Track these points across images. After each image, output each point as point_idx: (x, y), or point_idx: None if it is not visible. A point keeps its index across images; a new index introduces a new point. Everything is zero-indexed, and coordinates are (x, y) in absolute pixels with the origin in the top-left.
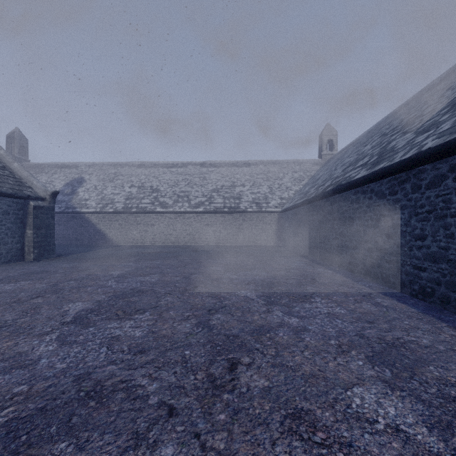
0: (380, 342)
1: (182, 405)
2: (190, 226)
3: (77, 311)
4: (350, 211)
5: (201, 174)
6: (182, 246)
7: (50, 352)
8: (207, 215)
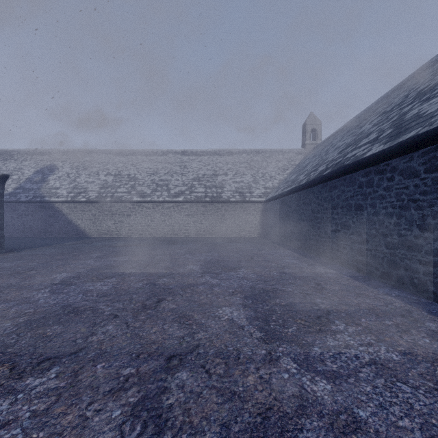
0: None
1: None
2: (169, 217)
3: None
4: (357, 197)
5: (182, 162)
6: (160, 238)
7: None
8: (188, 205)
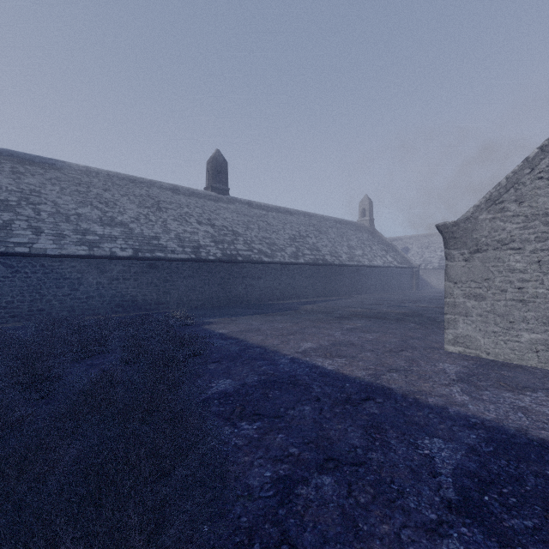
0: None
1: None
2: None
3: None
4: None
5: None
6: None
7: None
8: None
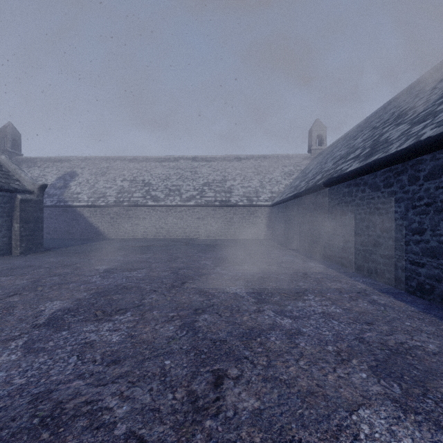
0: (382, 348)
1: (155, 436)
2: (181, 220)
3: (53, 310)
4: (342, 204)
5: (192, 168)
6: (173, 239)
7: (12, 362)
8: (198, 209)
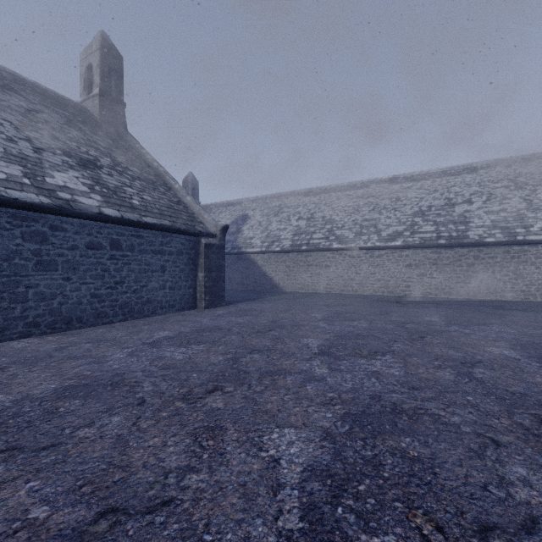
0: None
1: None
2: (381, 268)
3: (298, 470)
4: None
5: (391, 193)
6: (370, 296)
7: None
8: (409, 251)
